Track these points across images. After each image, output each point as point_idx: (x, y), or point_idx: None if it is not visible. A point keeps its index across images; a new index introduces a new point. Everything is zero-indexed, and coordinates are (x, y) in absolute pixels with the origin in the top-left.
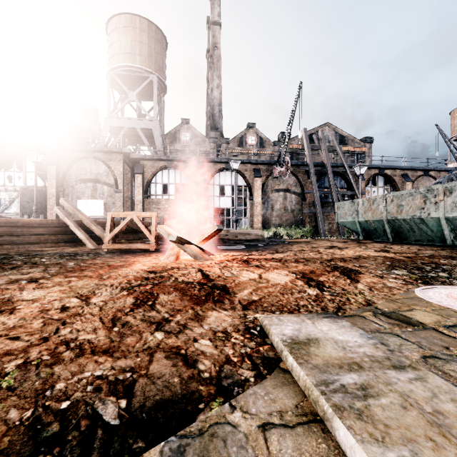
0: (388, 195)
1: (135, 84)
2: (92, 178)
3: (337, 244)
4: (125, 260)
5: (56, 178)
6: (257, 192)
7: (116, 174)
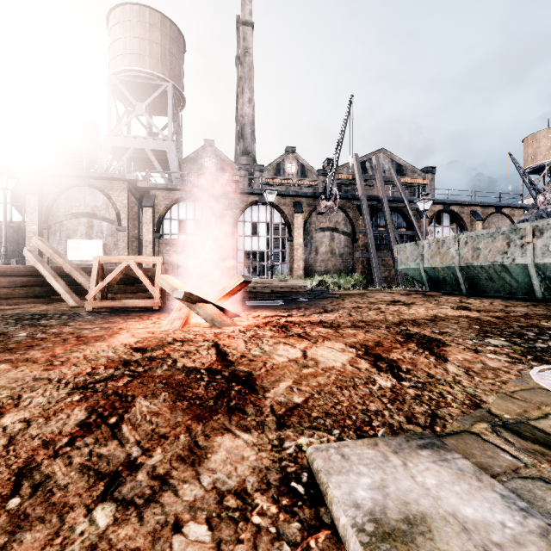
0: (462, 235)
1: (144, 94)
2: (87, 211)
3: (400, 298)
4: (109, 326)
5: (38, 212)
6: (298, 231)
7: (118, 207)
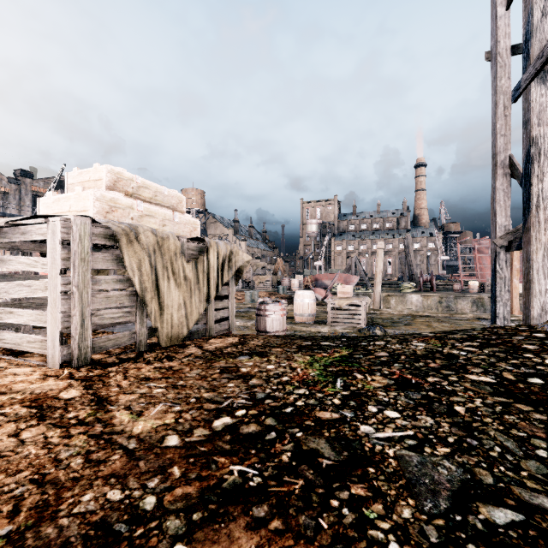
0: None
1: None
2: None
3: None
4: None
5: None
6: None
7: None
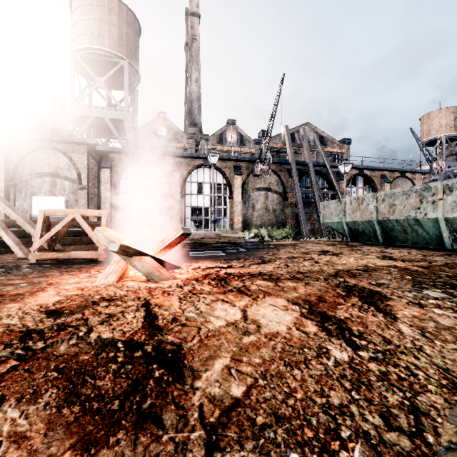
0: (379, 193)
1: (104, 70)
2: (50, 171)
3: (327, 248)
4: (39, 281)
5: (4, 171)
6: (237, 190)
7: (79, 168)
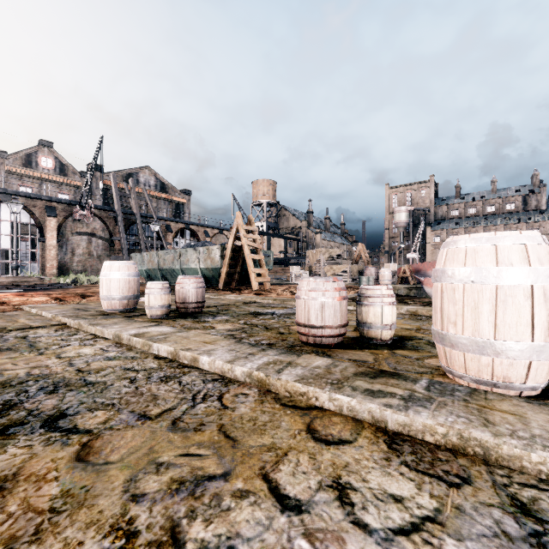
0: (159, 252)
1: None
2: None
3: None
4: None
5: None
6: (51, 233)
7: None
